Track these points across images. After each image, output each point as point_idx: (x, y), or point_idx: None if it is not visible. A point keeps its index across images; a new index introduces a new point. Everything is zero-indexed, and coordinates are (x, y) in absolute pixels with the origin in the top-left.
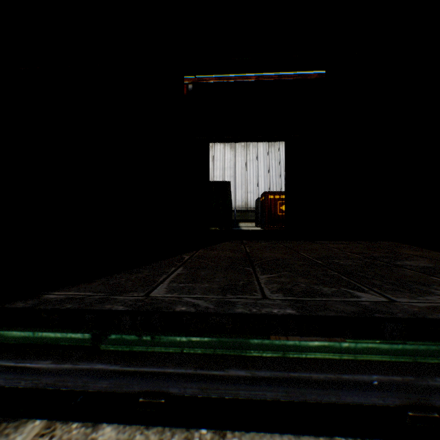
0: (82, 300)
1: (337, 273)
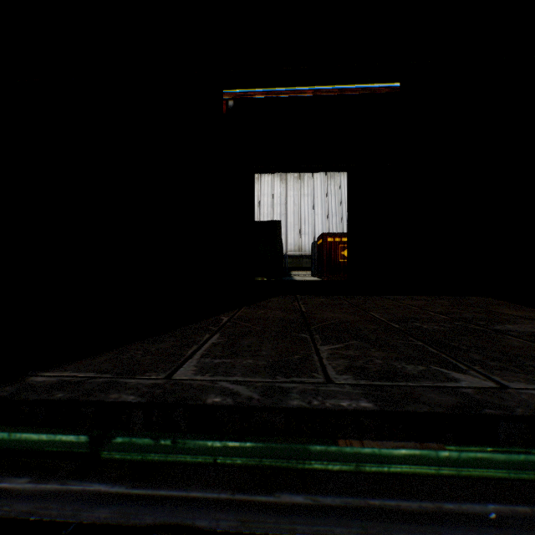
0: (80, 385)
1: (422, 343)
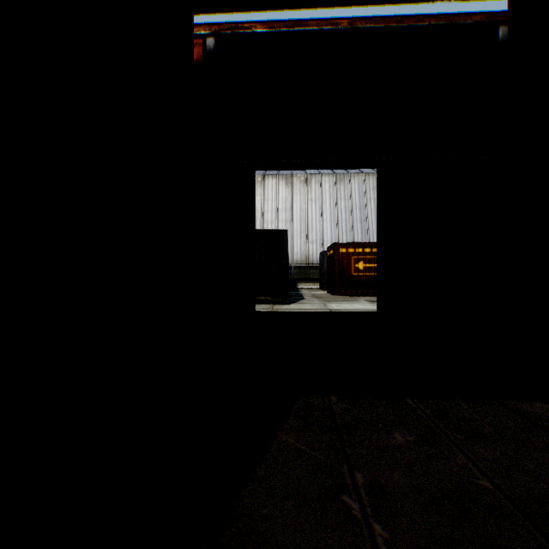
0: None
1: None
